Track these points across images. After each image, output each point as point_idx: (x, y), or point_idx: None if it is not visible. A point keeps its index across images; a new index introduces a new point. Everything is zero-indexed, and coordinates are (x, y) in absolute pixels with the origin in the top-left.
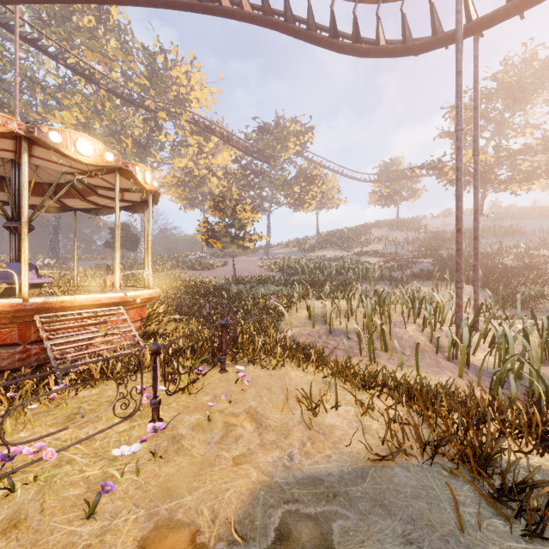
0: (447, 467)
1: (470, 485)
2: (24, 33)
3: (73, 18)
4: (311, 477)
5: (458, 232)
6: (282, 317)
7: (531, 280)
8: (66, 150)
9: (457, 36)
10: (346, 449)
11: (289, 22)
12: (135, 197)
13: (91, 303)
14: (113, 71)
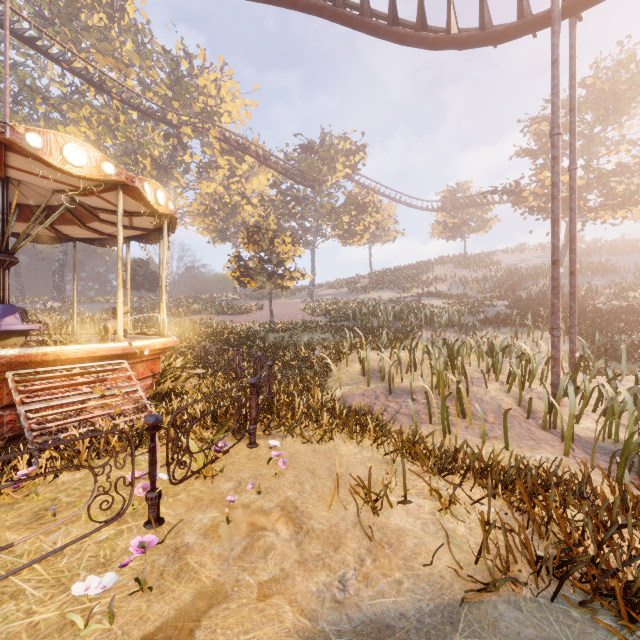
0: (575, 602)
1: (618, 638)
2: (19, 31)
3: (81, 16)
4: (375, 621)
5: (554, 265)
6: (329, 372)
7: (631, 326)
8: (50, 158)
9: (553, 15)
10: (424, 570)
11: (338, 7)
12: (147, 224)
13: (84, 355)
14: (128, 79)
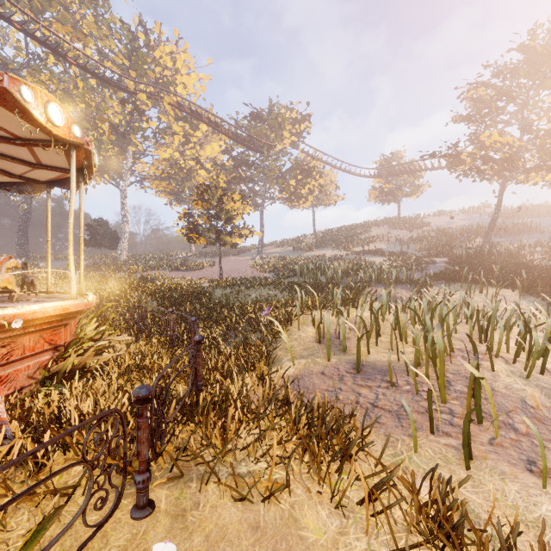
0: None
1: None
2: None
3: None
4: None
5: None
6: (278, 337)
7: None
8: None
9: None
10: None
11: None
12: (59, 160)
13: None
14: (87, 48)
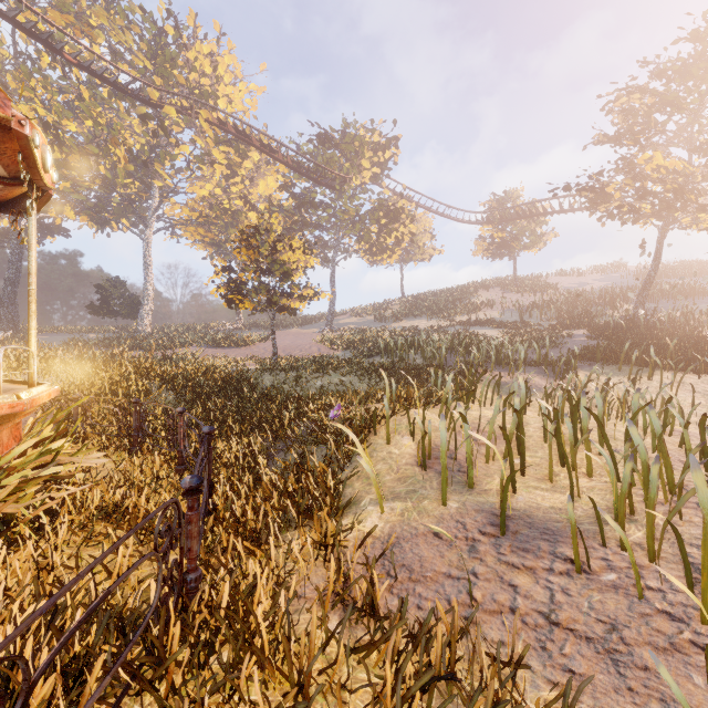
0: None
1: None
2: None
3: None
4: None
5: None
6: (355, 455)
7: None
8: None
9: None
10: None
11: None
12: None
13: None
14: (95, 44)
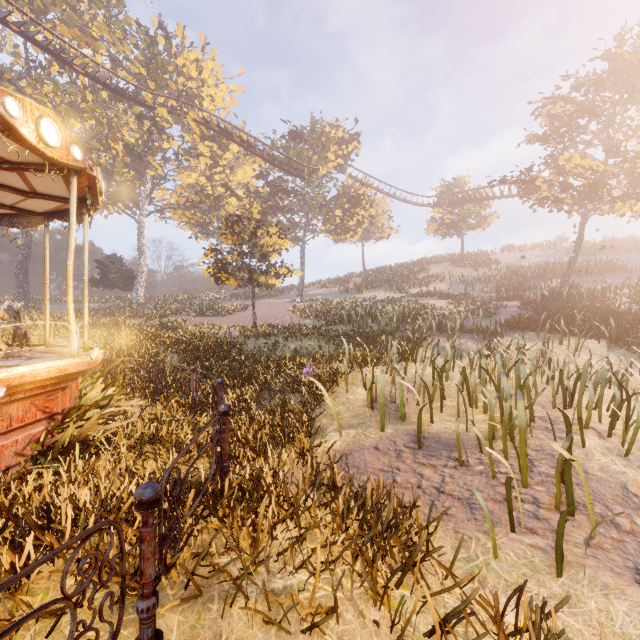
0: None
1: None
2: None
3: None
4: None
5: None
6: (322, 401)
7: None
8: None
9: None
10: None
11: None
12: (57, 188)
13: None
14: (98, 54)
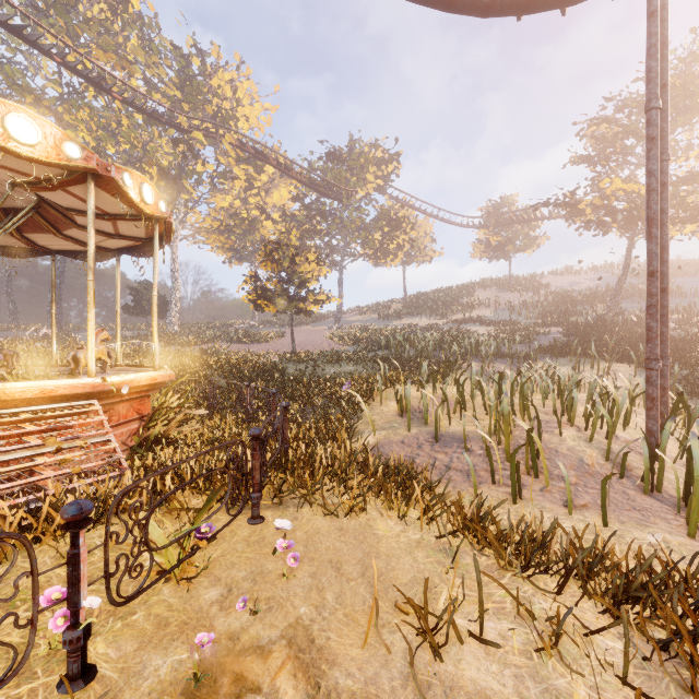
0: None
1: None
2: (3, 17)
3: (79, 7)
4: None
5: (651, 278)
6: (360, 412)
7: None
8: None
9: None
10: None
11: None
12: (137, 231)
13: (36, 395)
14: (133, 78)
